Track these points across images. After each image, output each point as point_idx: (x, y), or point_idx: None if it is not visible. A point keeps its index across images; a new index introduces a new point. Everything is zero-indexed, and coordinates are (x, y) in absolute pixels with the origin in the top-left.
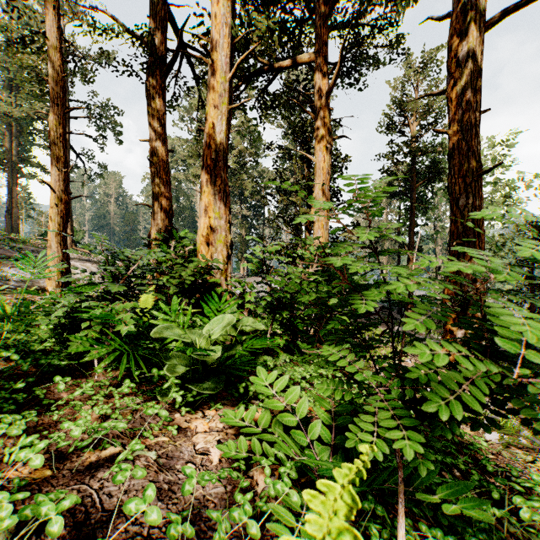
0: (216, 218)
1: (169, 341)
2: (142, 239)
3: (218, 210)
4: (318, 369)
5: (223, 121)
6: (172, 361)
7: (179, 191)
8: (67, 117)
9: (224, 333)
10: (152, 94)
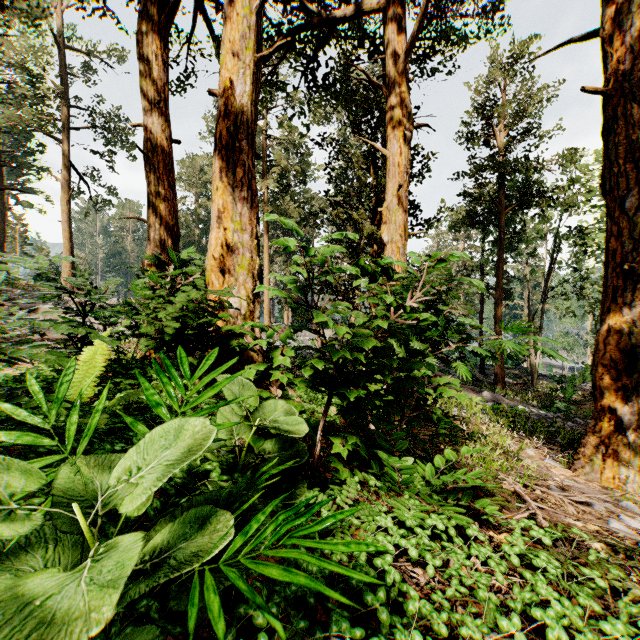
0: (236, 230)
1: (20, 497)
2: (131, 268)
3: (240, 218)
4: (426, 518)
5: (246, 77)
6: (22, 563)
7: (209, 222)
8: (68, 128)
9: (226, 435)
10: (146, 54)
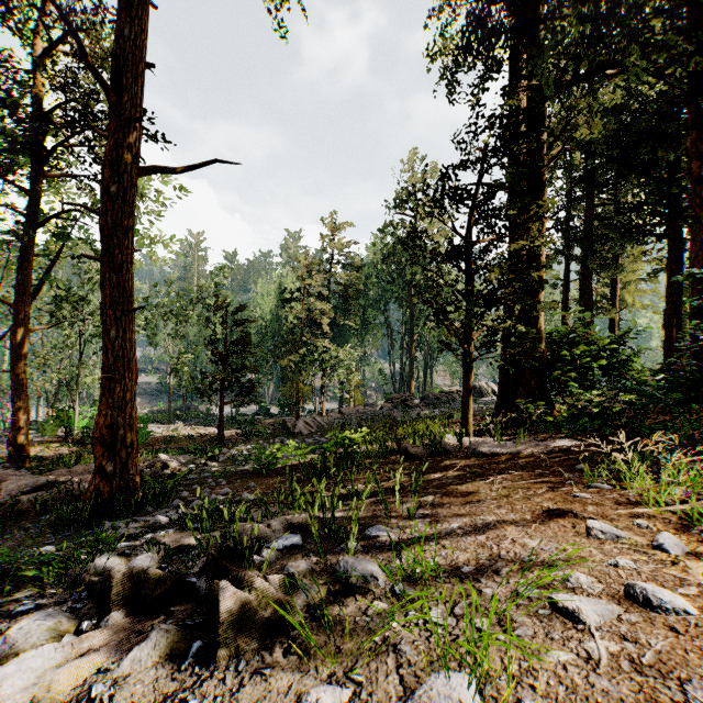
0: None
1: None
2: None
3: None
4: None
5: None
6: None
7: None
8: None
9: None
10: None
